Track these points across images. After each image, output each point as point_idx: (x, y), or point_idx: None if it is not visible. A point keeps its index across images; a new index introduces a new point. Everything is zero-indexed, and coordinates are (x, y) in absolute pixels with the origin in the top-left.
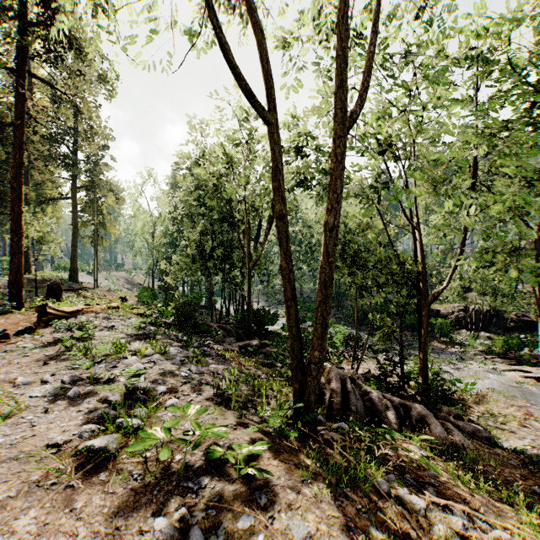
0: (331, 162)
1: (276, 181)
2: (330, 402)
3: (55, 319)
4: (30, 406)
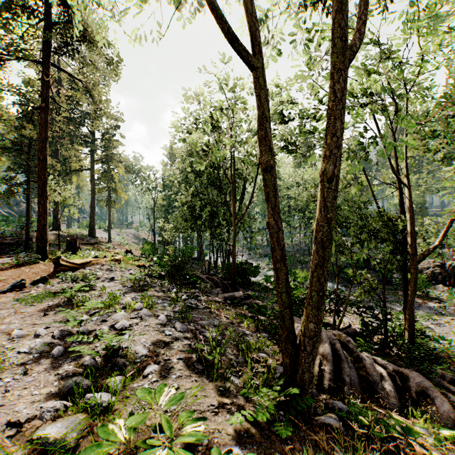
0: (329, 100)
1: (263, 129)
2: (320, 369)
3: (67, 270)
4: (14, 364)
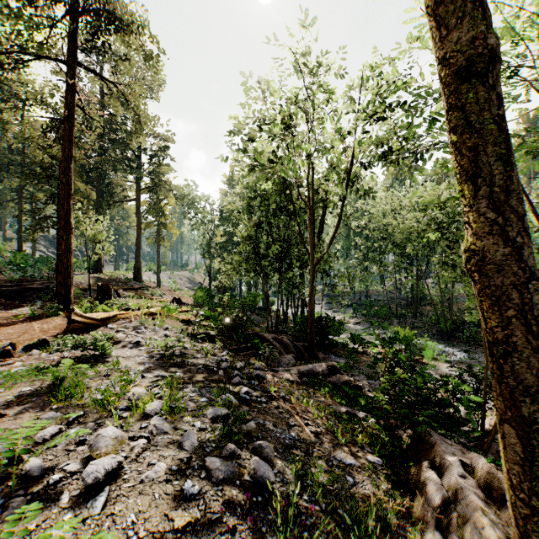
0: None
1: None
2: None
3: (81, 328)
4: None
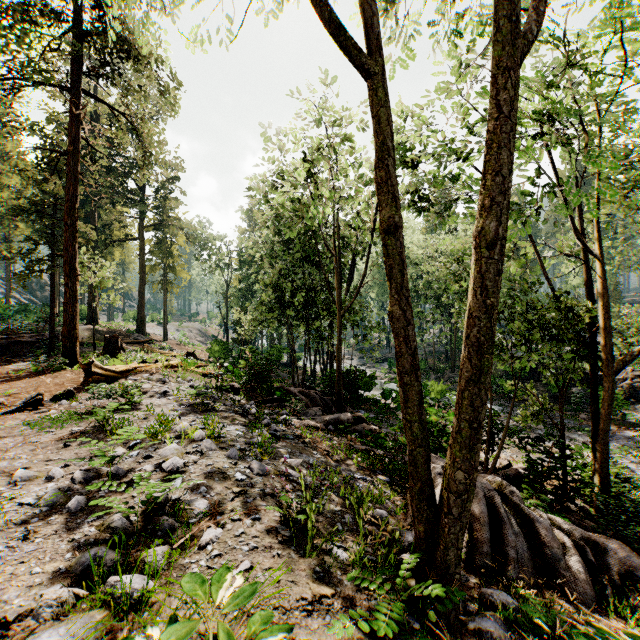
0: (488, 119)
1: (382, 169)
2: (469, 536)
3: (102, 380)
4: (12, 523)
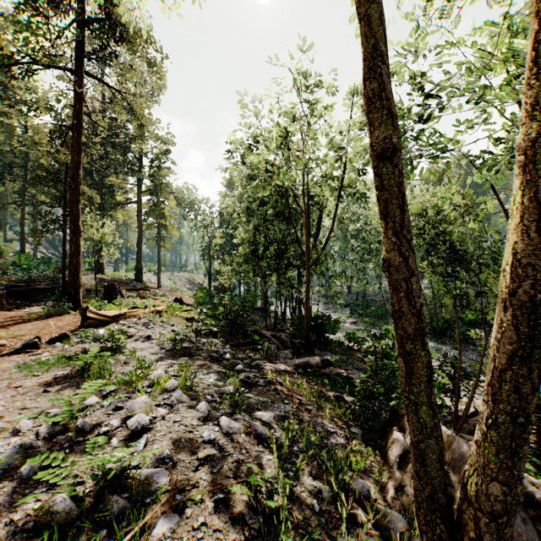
0: None
1: (374, 79)
2: None
3: (95, 324)
4: None
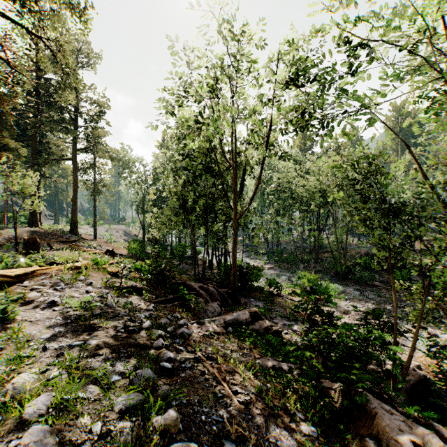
0: None
1: None
2: None
3: None
4: None
